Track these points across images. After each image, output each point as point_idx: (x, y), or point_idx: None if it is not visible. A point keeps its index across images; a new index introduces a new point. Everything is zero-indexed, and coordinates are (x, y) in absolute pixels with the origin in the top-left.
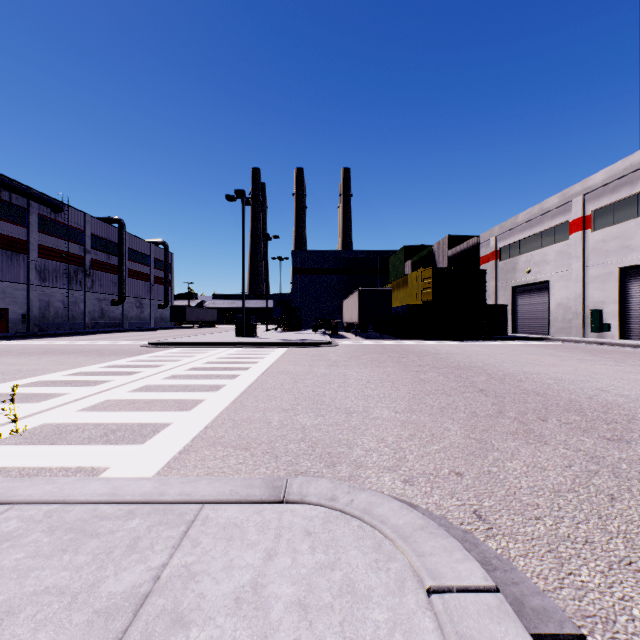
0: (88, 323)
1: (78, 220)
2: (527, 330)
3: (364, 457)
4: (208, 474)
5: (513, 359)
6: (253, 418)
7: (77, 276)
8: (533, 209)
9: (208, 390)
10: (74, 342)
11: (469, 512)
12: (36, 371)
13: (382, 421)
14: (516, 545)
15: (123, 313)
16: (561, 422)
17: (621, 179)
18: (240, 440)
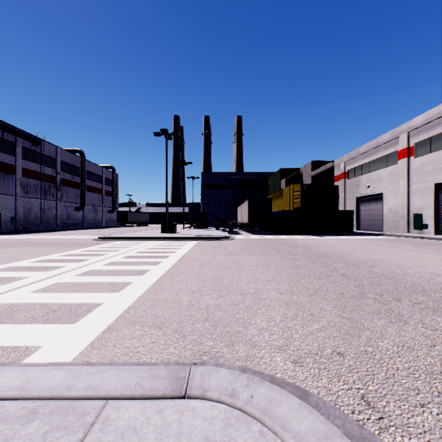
0: (58, 223)
1: (51, 151)
2: (367, 228)
3: (258, 336)
4: (124, 354)
5: (361, 249)
6: (168, 299)
7: (50, 190)
8: (371, 142)
9: (136, 274)
10: (46, 237)
11: (357, 398)
12: (11, 259)
13: (270, 301)
14: (411, 440)
15: (83, 216)
16: (412, 302)
17: (435, 120)
18: (155, 319)
